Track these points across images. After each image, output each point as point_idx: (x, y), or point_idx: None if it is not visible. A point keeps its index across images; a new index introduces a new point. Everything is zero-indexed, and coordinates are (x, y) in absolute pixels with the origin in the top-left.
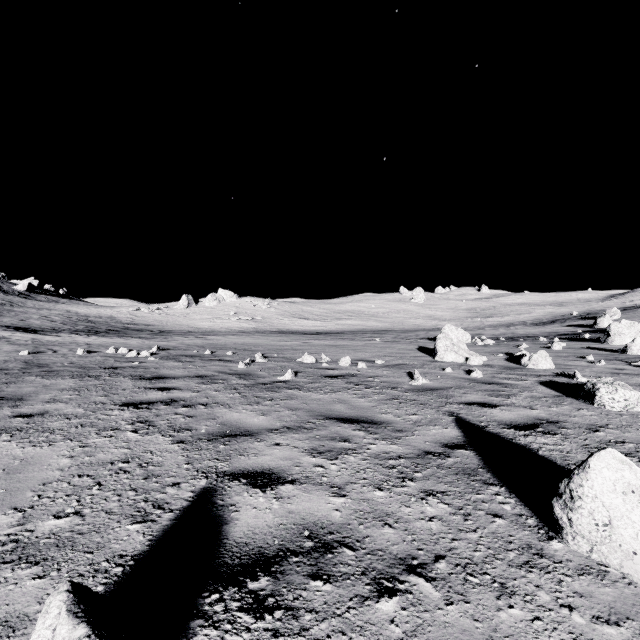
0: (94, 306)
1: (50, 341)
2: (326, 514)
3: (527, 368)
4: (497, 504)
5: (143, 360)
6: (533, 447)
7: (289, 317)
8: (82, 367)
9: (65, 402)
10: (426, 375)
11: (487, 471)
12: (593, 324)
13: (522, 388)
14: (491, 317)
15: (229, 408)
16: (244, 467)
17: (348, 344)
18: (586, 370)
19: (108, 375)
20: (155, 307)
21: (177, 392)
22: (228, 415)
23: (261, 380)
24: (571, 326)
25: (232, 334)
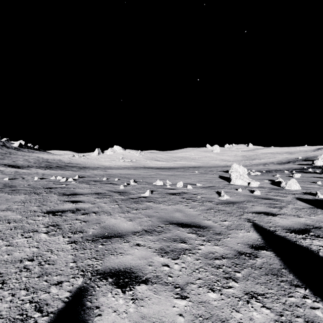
0: (51, 154)
1: (24, 172)
2: (172, 320)
3: (285, 189)
4: (309, 309)
5: (68, 183)
6: (313, 249)
7: (149, 160)
8: (33, 187)
9: (13, 210)
10: (227, 193)
11: (289, 272)
12: (312, 163)
13: (287, 202)
14: (254, 160)
15: (110, 215)
16: (112, 266)
17: (181, 174)
18: (320, 190)
19: (45, 192)
20: (82, 155)
21: (81, 204)
22: (108, 220)
23: (132, 196)
24: (299, 164)
25: (120, 168)
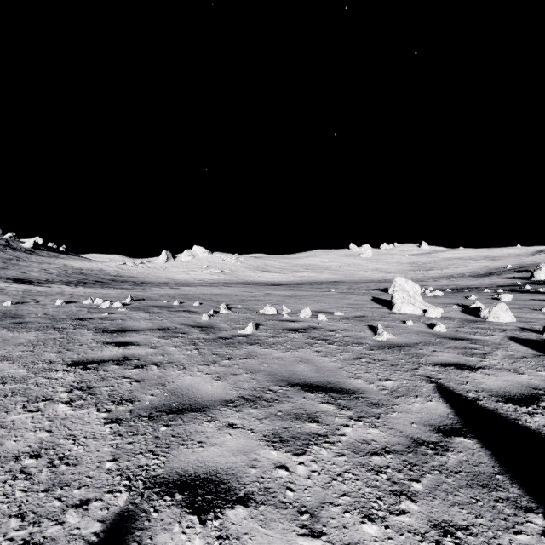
0: (88, 261)
1: (39, 292)
2: None
3: (488, 321)
4: None
5: (114, 311)
6: None
7: (253, 270)
8: (53, 318)
9: (13, 360)
10: (388, 329)
11: (510, 480)
12: (530, 276)
13: (494, 345)
14: (431, 270)
15: (183, 369)
16: (183, 468)
17: (306, 295)
18: None
19: (73, 327)
20: (139, 261)
21: (134, 348)
22: (180, 379)
23: (222, 334)
24: (508, 278)
25: (203, 285)
